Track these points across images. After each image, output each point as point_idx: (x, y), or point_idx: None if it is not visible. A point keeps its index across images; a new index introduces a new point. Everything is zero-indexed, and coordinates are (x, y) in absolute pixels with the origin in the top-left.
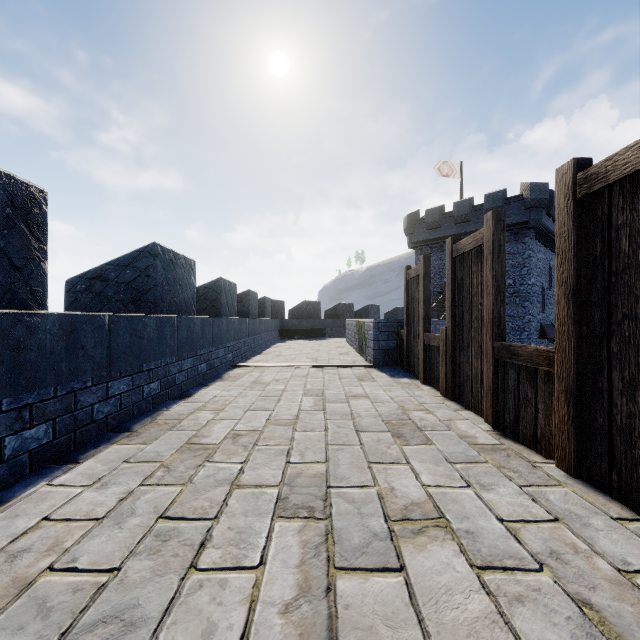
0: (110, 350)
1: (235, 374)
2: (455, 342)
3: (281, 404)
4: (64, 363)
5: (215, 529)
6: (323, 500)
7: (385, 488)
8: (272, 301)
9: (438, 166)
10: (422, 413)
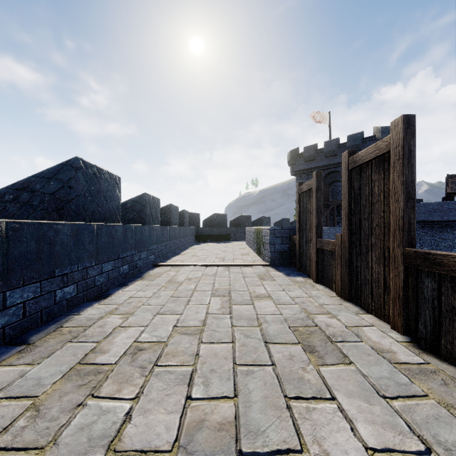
0: (8, 258)
1: (155, 273)
2: (351, 247)
3: (190, 306)
4: None
5: None
6: None
7: (315, 450)
8: (190, 213)
9: (313, 115)
10: (325, 316)
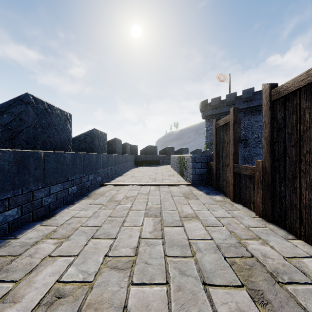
0: None
1: (100, 191)
2: (273, 173)
3: (125, 227)
4: None
5: None
6: None
7: None
8: (131, 145)
9: (218, 76)
10: (255, 241)
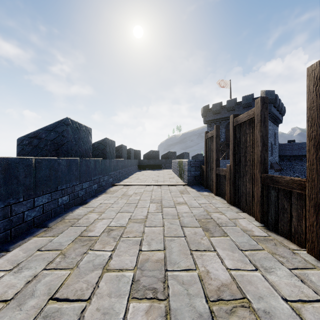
0: (36, 179)
1: (113, 189)
2: (235, 173)
3: (137, 208)
4: (2, 188)
5: (88, 309)
6: (163, 280)
7: (202, 270)
8: (134, 150)
9: (219, 82)
10: (218, 214)
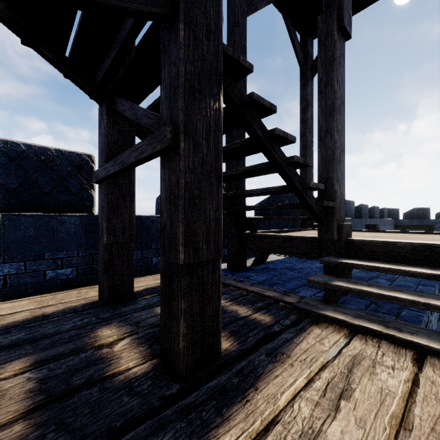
0: None
1: None
2: None
3: None
4: None
5: None
6: None
7: None
8: (389, 209)
9: None
10: None
